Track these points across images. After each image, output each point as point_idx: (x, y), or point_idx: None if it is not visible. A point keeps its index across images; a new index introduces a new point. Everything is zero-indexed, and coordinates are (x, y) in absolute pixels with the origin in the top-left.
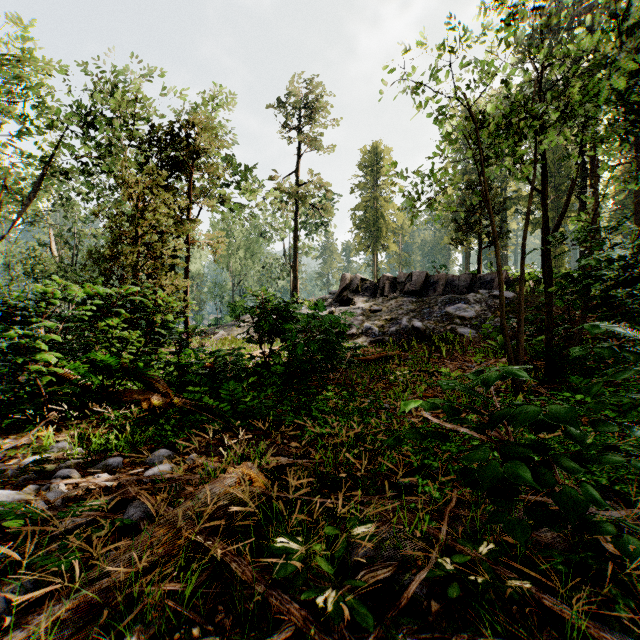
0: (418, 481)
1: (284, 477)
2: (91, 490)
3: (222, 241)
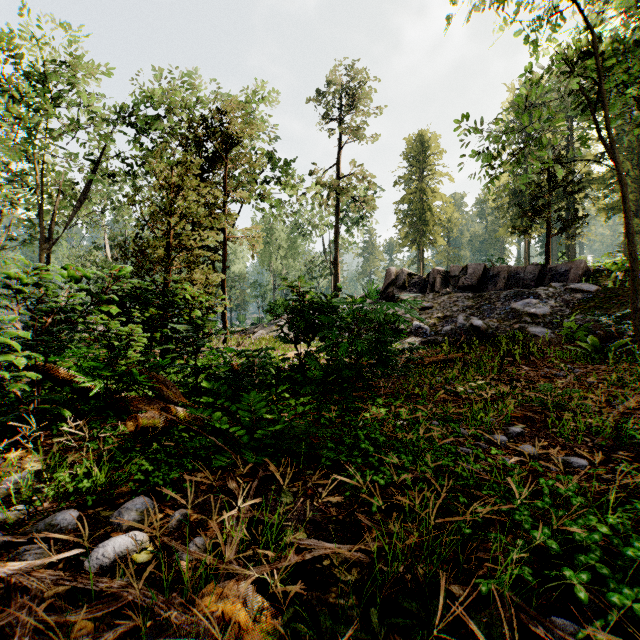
0: None
1: None
2: None
3: (260, 236)
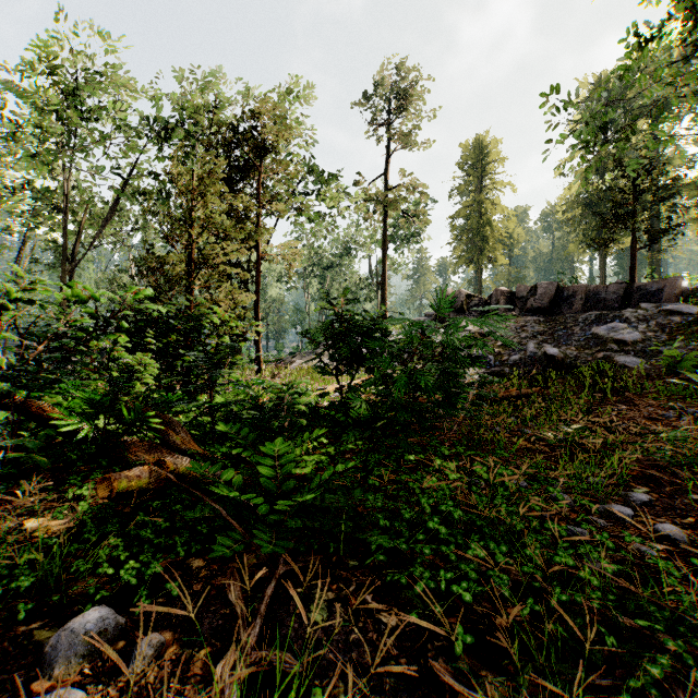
0: None
1: None
2: None
3: (298, 254)
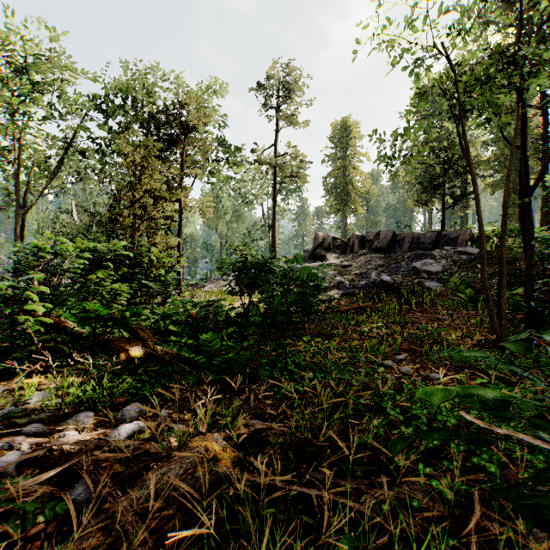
0: (417, 466)
1: (253, 461)
2: (53, 451)
3: (210, 205)
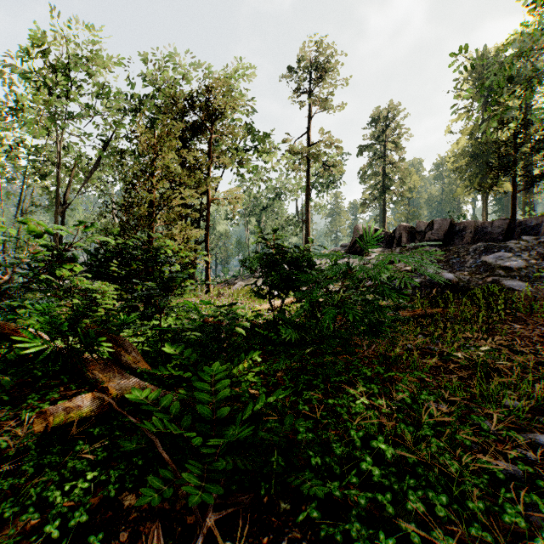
0: None
1: None
2: None
3: (239, 197)
